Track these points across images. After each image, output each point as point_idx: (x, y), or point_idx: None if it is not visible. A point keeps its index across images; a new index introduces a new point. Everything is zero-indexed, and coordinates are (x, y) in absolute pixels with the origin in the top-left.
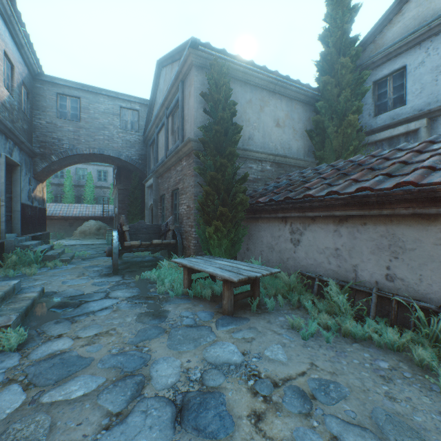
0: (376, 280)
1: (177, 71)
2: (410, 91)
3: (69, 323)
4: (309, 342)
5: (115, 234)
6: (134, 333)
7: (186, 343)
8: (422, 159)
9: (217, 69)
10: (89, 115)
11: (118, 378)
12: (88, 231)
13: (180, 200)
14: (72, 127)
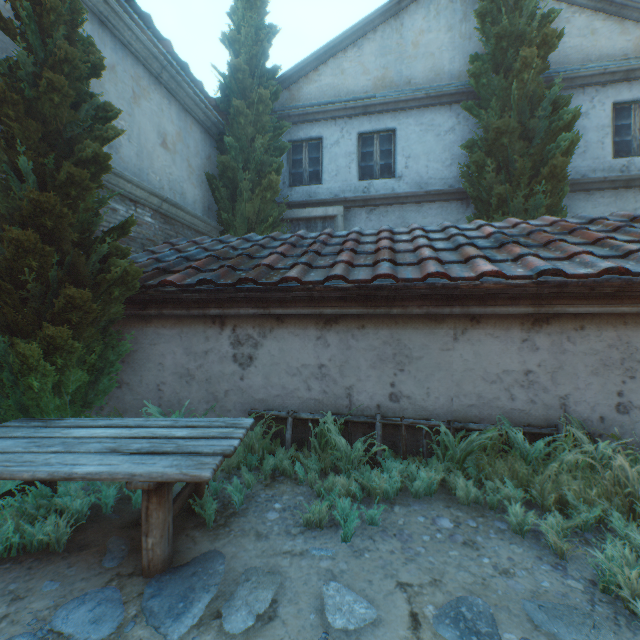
0: (378, 404)
1: None
2: (327, 169)
3: None
4: (355, 542)
5: None
6: None
7: None
8: (410, 249)
9: None
10: None
11: None
12: None
13: None
14: None
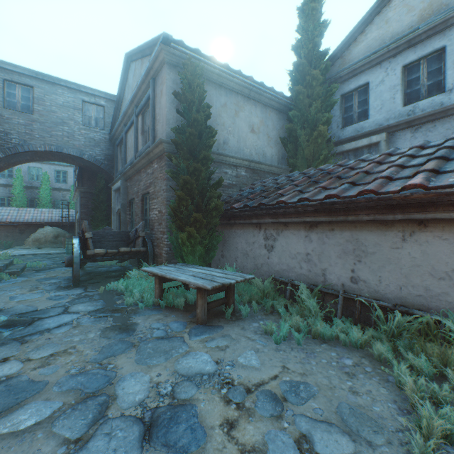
0: (342, 283)
1: (148, 67)
2: (372, 106)
3: (18, 344)
4: (281, 346)
5: (76, 242)
6: (97, 350)
7: (156, 356)
8: (382, 170)
9: (191, 69)
10: (44, 107)
11: (77, 401)
12: (43, 239)
13: (151, 205)
14: (23, 120)
